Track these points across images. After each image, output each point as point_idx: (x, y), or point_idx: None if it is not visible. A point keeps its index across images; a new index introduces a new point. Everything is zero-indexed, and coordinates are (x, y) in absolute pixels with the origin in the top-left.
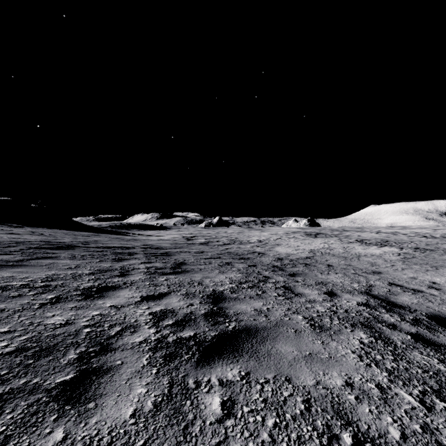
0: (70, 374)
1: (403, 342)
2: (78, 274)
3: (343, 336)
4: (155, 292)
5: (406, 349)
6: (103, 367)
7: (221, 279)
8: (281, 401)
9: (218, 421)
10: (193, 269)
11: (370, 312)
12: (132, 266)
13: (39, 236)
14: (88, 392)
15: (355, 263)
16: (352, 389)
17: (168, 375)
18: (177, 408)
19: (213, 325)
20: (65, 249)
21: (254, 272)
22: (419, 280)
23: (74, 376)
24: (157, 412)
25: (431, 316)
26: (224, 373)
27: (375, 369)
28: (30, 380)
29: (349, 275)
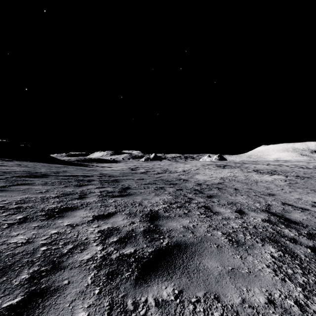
0: (17, 297)
1: (306, 255)
2: (46, 197)
3: (257, 251)
4: (104, 212)
5: (310, 262)
6: (50, 288)
7: (157, 201)
8: None
9: None
10: (135, 192)
11: (273, 228)
12: (89, 190)
13: (23, 167)
14: None
15: (254, 187)
16: (274, 307)
17: (109, 295)
18: None
19: (150, 242)
20: (40, 177)
21: (180, 195)
22: (304, 200)
23: (21, 299)
24: None
25: None
26: (159, 292)
27: (290, 284)
28: None
29: (251, 197)
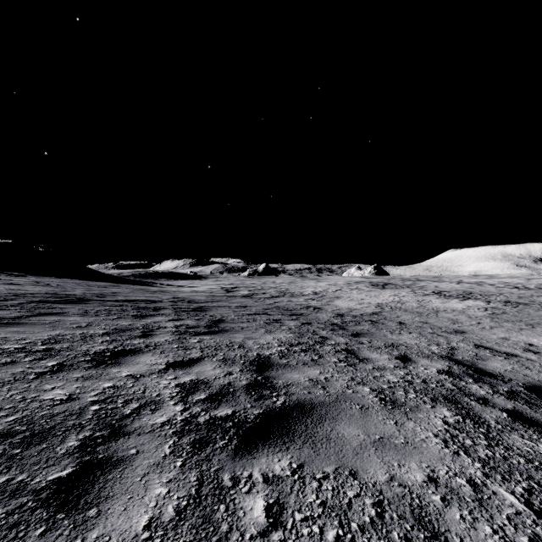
0: (67, 468)
1: (498, 422)
2: (89, 334)
3: (422, 415)
4: (184, 357)
5: (502, 431)
6: (112, 458)
7: (268, 341)
8: (345, 505)
9: (261, 535)
10: (233, 328)
11: (454, 382)
12: (158, 324)
13: (44, 287)
14: (89, 494)
15: (432, 320)
16: (436, 486)
17: (196, 468)
18: (207, 516)
19: (257, 400)
20: (76, 303)
21: (308, 332)
22: (512, 341)
23: (72, 471)
24: (180, 521)
25: (530, 387)
26: (269, 466)
27: (465, 459)
28: (13, 478)
29: (426, 335)
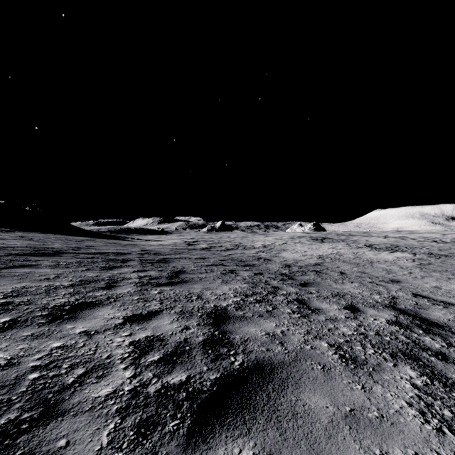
0: None
1: None
2: (54, 286)
3: (387, 375)
4: (143, 310)
5: None
6: None
7: (225, 291)
8: None
9: None
10: (192, 278)
11: (406, 334)
12: (123, 275)
13: (27, 241)
14: None
15: (369, 270)
16: None
17: None
18: None
19: (214, 361)
20: (51, 256)
21: (261, 282)
22: (445, 290)
23: None
24: None
25: None
26: None
27: (453, 439)
28: None
29: (366, 284)
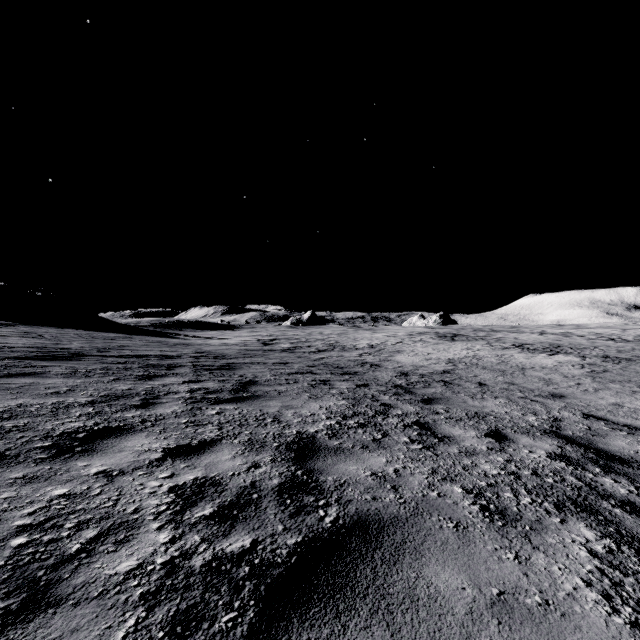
0: None
1: None
2: (65, 404)
3: (552, 538)
4: (193, 438)
5: None
6: None
7: (313, 411)
8: None
9: None
10: (267, 392)
11: (577, 474)
12: (167, 388)
13: (33, 339)
14: None
15: (519, 381)
16: None
17: None
18: None
19: (293, 517)
20: (65, 360)
21: (365, 397)
22: (628, 408)
23: None
24: None
25: None
26: None
27: None
28: None
29: (516, 401)
